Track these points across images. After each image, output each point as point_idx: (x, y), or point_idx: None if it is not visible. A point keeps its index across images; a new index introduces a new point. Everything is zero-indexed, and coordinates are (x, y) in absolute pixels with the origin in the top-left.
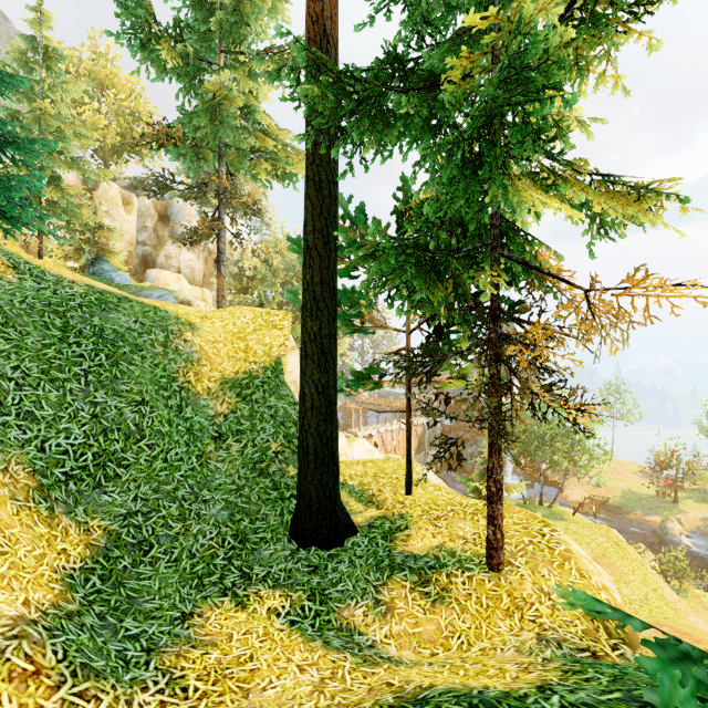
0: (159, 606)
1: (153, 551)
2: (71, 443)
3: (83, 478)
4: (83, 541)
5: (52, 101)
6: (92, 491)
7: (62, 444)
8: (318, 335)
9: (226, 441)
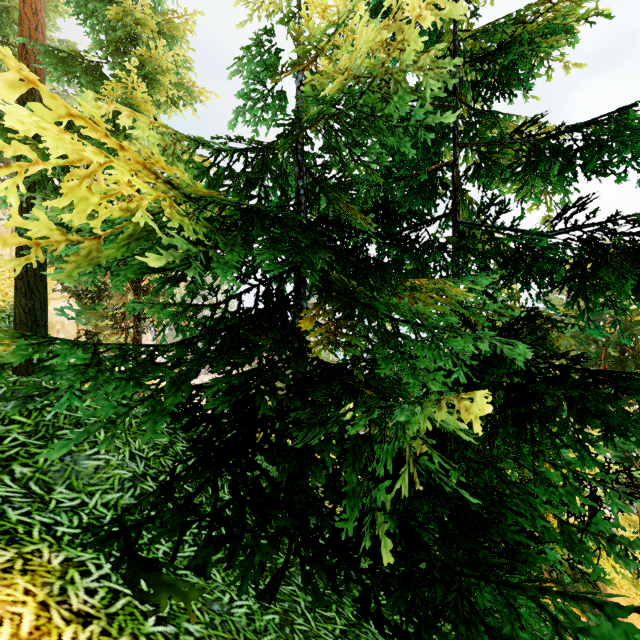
0: None
1: None
2: None
3: None
4: None
5: None
6: None
7: None
8: (25, 276)
9: None
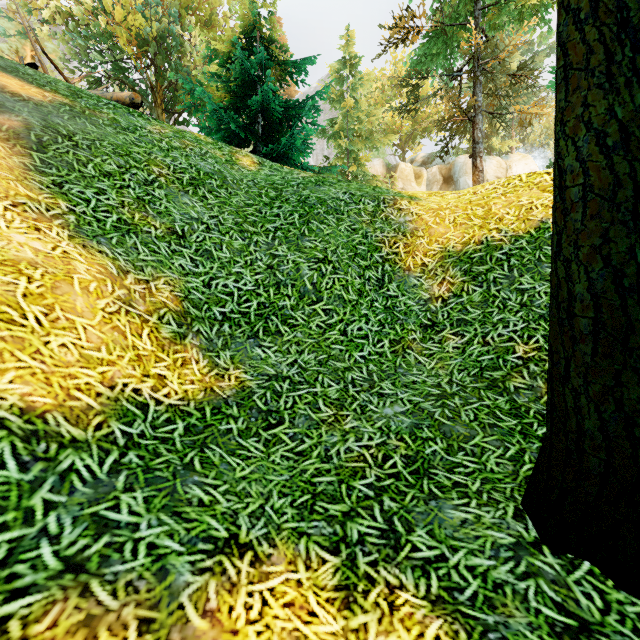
0: (209, 502)
1: (278, 428)
2: (239, 287)
3: (240, 324)
4: (205, 383)
5: (356, 101)
6: (246, 340)
7: (229, 285)
8: None
9: (439, 333)
